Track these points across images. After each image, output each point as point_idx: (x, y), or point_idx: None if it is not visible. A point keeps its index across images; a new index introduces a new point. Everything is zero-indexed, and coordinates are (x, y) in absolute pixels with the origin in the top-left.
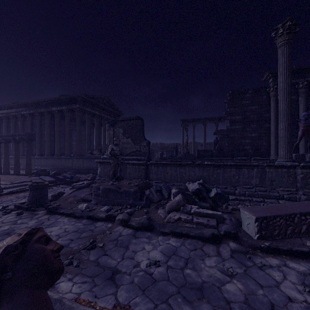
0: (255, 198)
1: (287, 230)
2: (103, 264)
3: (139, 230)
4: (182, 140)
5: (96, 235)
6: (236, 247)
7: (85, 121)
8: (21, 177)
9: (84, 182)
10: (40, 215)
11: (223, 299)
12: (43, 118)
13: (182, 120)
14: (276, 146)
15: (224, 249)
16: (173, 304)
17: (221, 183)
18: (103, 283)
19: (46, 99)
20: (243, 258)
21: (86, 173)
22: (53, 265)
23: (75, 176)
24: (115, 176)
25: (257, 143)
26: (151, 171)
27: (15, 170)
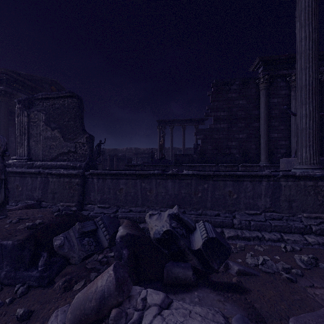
0: (267, 232)
1: None
2: None
3: None
4: (158, 144)
5: None
6: None
7: None
8: None
9: None
10: None
11: None
12: None
13: (159, 121)
14: (266, 150)
15: None
16: None
17: (209, 206)
18: None
19: None
20: None
21: None
22: None
23: None
24: None
25: (245, 146)
26: (93, 188)
27: None
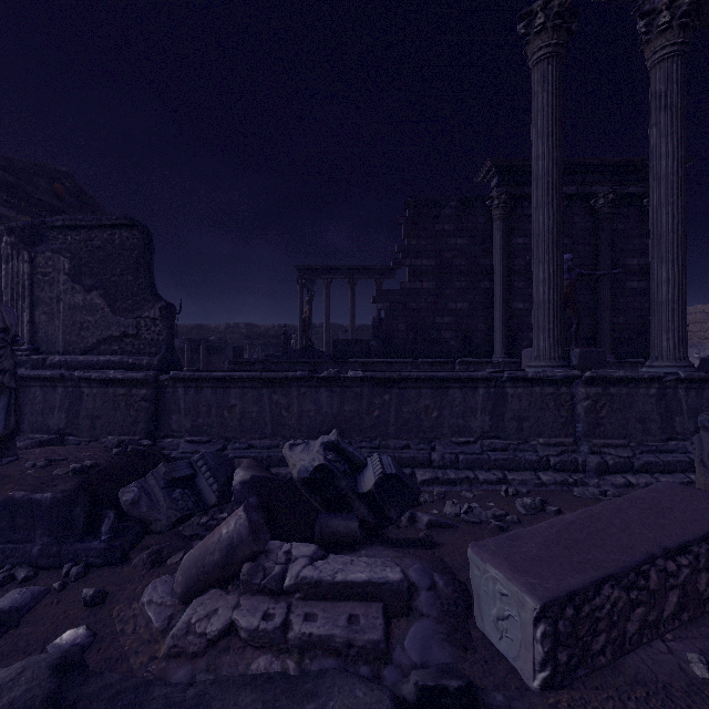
0: (484, 471)
1: (629, 621)
2: None
3: None
4: (299, 316)
5: None
6: None
7: None
8: None
9: None
10: None
11: None
12: None
13: (300, 268)
14: (504, 333)
15: None
16: None
17: (392, 433)
18: None
19: None
20: None
21: None
22: None
23: None
24: None
25: (467, 325)
26: (176, 405)
27: None
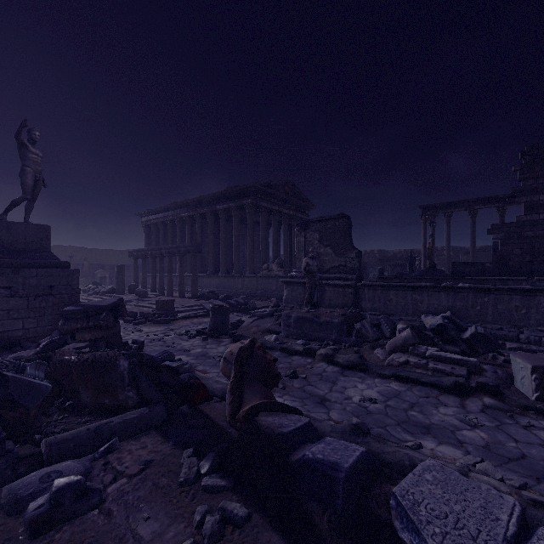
0: None
1: None
2: (310, 392)
3: (348, 369)
4: (423, 244)
5: (295, 368)
6: (493, 404)
7: (256, 221)
8: (188, 300)
9: (266, 310)
10: (226, 342)
11: (455, 439)
12: (205, 222)
13: (424, 207)
14: None
15: (471, 403)
16: (391, 431)
17: (490, 320)
18: (313, 404)
19: (209, 194)
20: (501, 416)
21: (262, 298)
22: (274, 370)
23: (250, 301)
24: (311, 300)
25: None
26: (364, 297)
27: (180, 291)
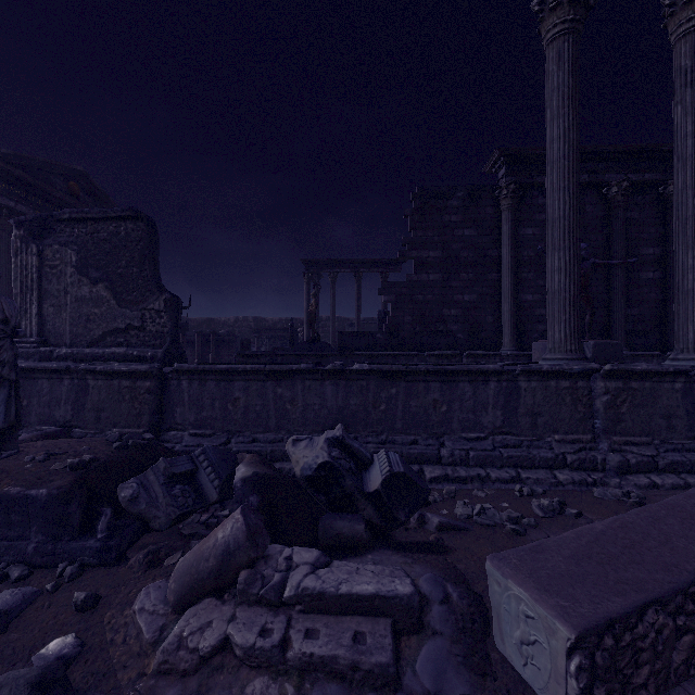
0: (496, 469)
1: (674, 650)
2: None
3: None
4: (306, 310)
5: None
6: None
7: None
8: None
9: None
10: None
11: None
12: None
13: (307, 262)
14: (513, 325)
15: None
16: None
17: (400, 428)
18: None
19: None
20: None
21: None
22: None
23: None
24: None
25: (475, 318)
26: (180, 398)
27: None
